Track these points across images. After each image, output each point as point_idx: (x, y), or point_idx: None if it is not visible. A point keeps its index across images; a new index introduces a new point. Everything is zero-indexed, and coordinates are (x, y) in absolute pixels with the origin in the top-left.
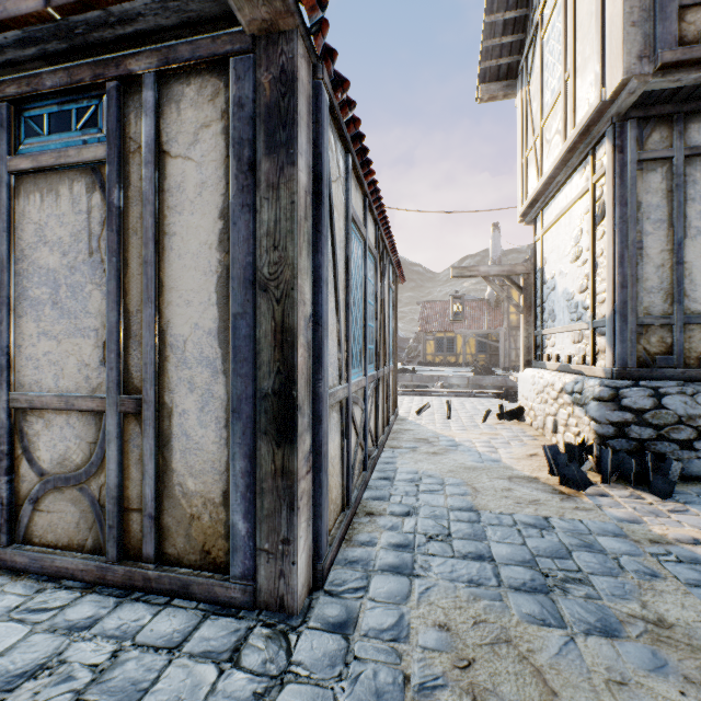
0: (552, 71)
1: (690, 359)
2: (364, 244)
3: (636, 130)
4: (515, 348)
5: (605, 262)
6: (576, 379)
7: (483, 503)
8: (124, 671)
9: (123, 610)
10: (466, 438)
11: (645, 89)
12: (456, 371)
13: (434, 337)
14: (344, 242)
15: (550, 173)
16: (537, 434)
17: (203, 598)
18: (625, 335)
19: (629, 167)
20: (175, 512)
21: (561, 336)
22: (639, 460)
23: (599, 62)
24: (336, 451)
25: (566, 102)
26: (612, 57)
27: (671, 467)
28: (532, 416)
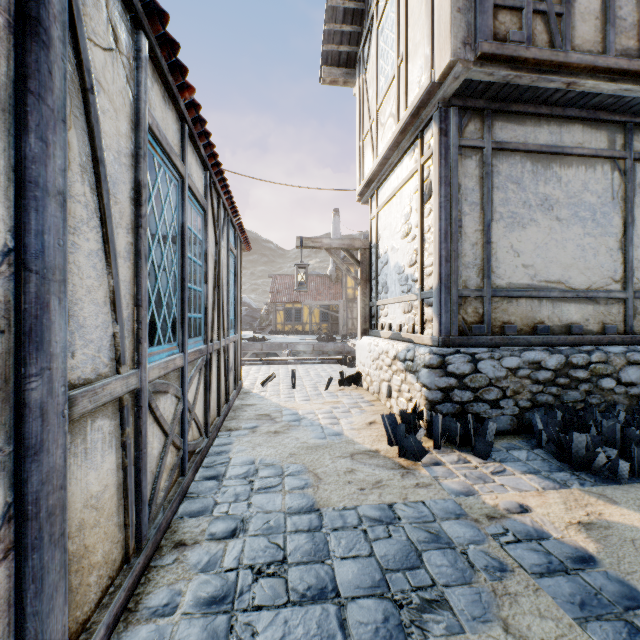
0: (386, 59)
1: (496, 328)
2: (182, 183)
3: (457, 118)
4: (351, 318)
5: (432, 237)
6: (408, 347)
7: (326, 496)
8: None
9: None
10: (309, 410)
11: (467, 76)
12: (303, 339)
13: (284, 308)
14: (133, 159)
15: (385, 153)
16: (373, 399)
17: None
18: (449, 306)
19: (452, 150)
20: None
21: (393, 307)
22: (462, 422)
23: (430, 45)
24: (109, 479)
25: (399, 86)
26: (441, 40)
27: (488, 427)
28: (369, 382)
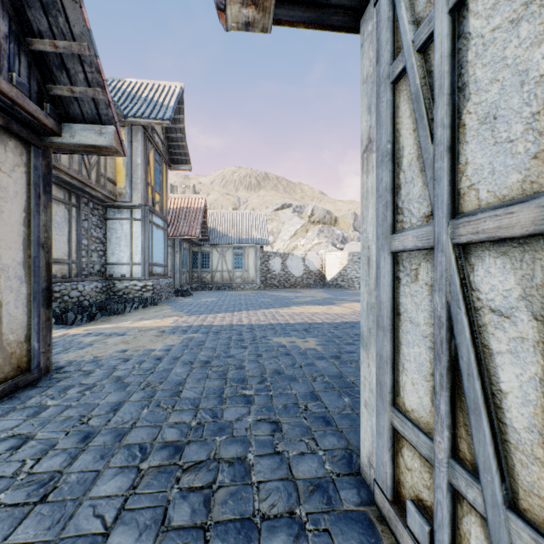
0: None
1: None
2: None
3: None
4: None
5: None
6: None
7: None
8: (57, 390)
9: (7, 404)
10: None
11: None
12: None
13: None
14: None
15: None
16: None
17: (24, 385)
18: None
19: None
20: (5, 355)
21: None
22: None
23: None
24: None
25: None
26: None
27: None
28: None
